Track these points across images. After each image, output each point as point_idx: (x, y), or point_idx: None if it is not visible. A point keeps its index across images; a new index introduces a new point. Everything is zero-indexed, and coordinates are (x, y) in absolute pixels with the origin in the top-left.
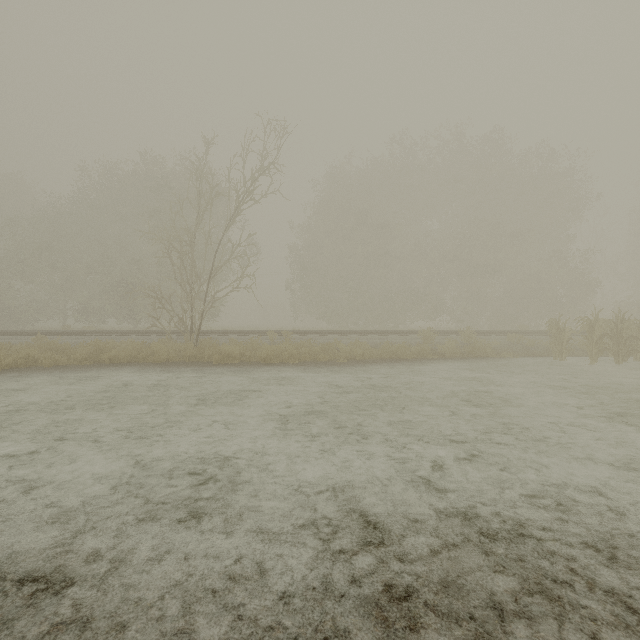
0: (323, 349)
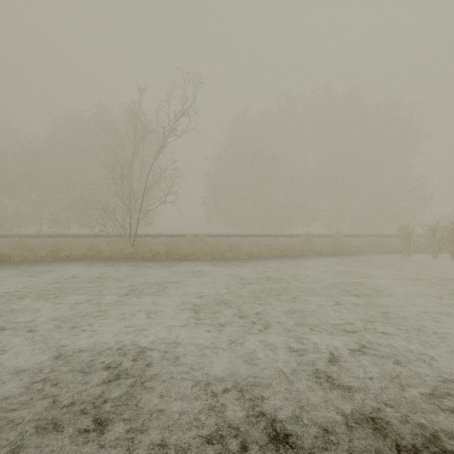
0: (229, 248)
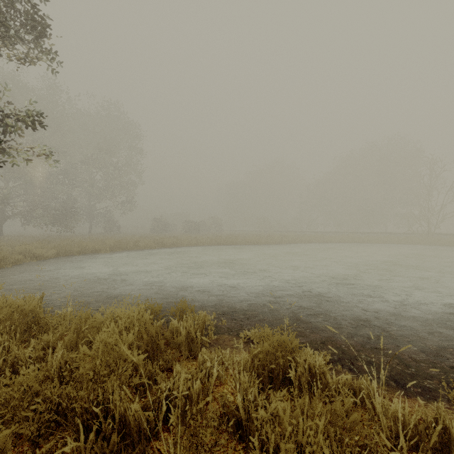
0: None
